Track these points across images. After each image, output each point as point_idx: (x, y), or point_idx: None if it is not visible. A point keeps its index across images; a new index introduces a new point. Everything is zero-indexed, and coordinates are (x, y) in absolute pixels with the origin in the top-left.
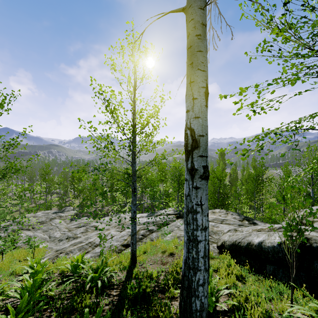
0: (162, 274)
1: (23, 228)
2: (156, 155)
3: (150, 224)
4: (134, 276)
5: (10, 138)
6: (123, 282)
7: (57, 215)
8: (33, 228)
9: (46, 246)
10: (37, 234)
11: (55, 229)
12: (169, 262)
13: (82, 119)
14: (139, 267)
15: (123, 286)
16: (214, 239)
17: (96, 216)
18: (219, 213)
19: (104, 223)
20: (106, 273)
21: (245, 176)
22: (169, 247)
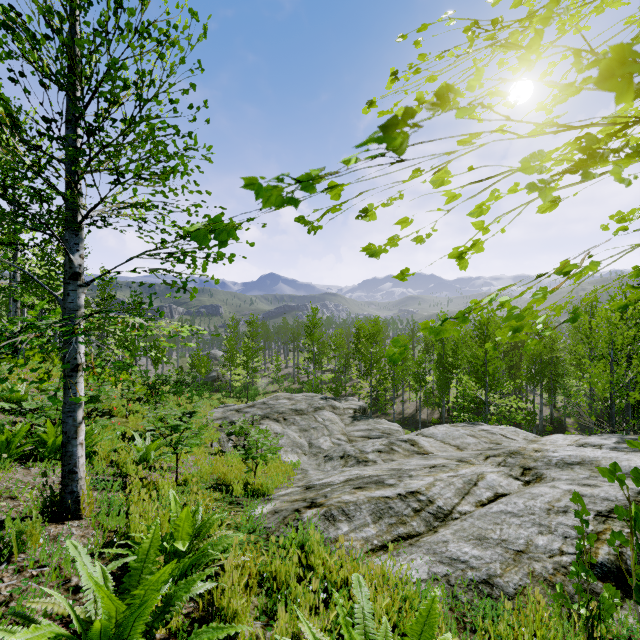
0: None
1: (270, 415)
2: None
3: None
4: None
5: None
6: None
7: (328, 404)
8: (284, 419)
9: (296, 464)
10: (288, 432)
11: (322, 431)
12: None
13: None
14: None
15: None
16: None
17: (403, 425)
18: None
19: (438, 441)
20: None
21: None
22: None
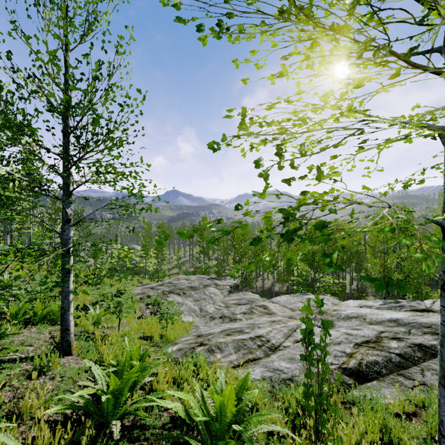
0: None
1: (174, 291)
2: None
3: (412, 330)
4: None
5: (96, 63)
6: None
7: (213, 282)
8: (183, 293)
9: (192, 322)
10: (186, 302)
11: (209, 301)
12: None
13: None
14: None
15: None
16: None
17: (263, 295)
18: None
19: (281, 305)
20: None
21: None
22: None
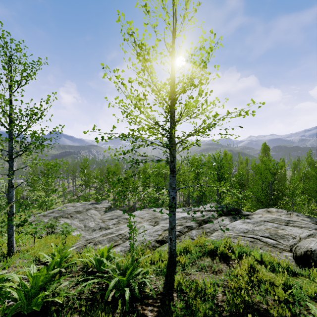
0: (218, 290)
1: (63, 216)
2: (204, 121)
3: (188, 220)
4: (176, 286)
5: (34, 107)
6: (162, 294)
7: (93, 206)
8: (71, 216)
9: (80, 235)
10: (74, 222)
11: (90, 219)
12: (224, 271)
13: (106, 66)
14: (181, 273)
15: (162, 302)
16: (283, 246)
17: (128, 210)
18: (277, 213)
19: (136, 217)
20: (136, 277)
21: (299, 174)
22: (220, 249)
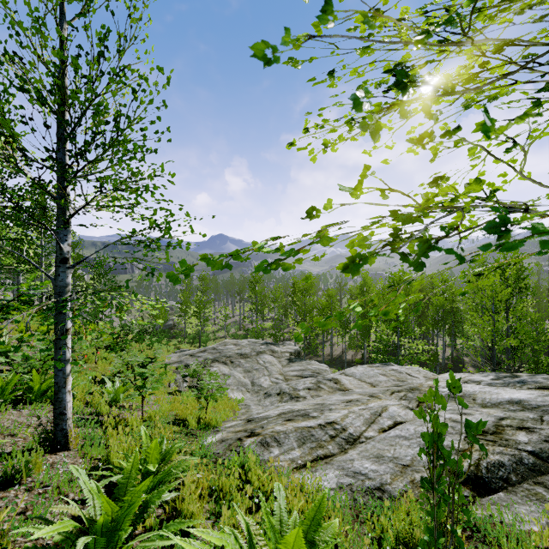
0: None
1: (219, 359)
2: None
3: (545, 416)
4: None
5: (100, 33)
6: None
7: (268, 349)
8: (231, 362)
9: (241, 400)
10: (235, 373)
11: (263, 372)
12: None
13: None
14: None
15: None
16: None
17: (331, 364)
18: None
19: (356, 379)
20: None
21: None
22: None
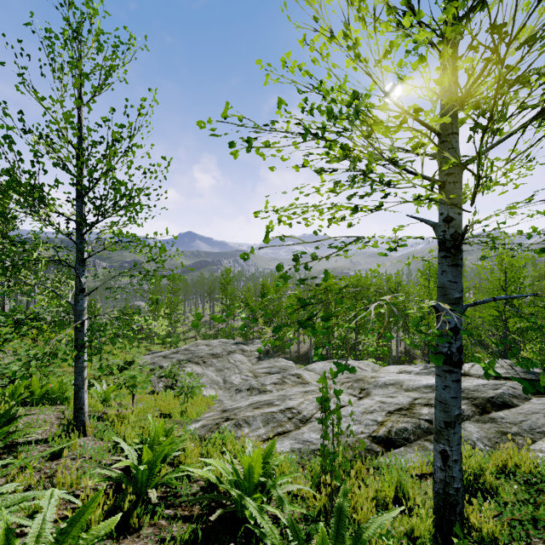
0: None
1: (191, 359)
2: None
3: None
4: None
5: (116, 124)
6: None
7: (239, 348)
8: (203, 362)
9: (214, 396)
10: (207, 372)
11: (234, 370)
12: None
13: None
14: None
15: None
16: None
17: (298, 361)
18: None
19: (316, 373)
20: None
21: None
22: None
